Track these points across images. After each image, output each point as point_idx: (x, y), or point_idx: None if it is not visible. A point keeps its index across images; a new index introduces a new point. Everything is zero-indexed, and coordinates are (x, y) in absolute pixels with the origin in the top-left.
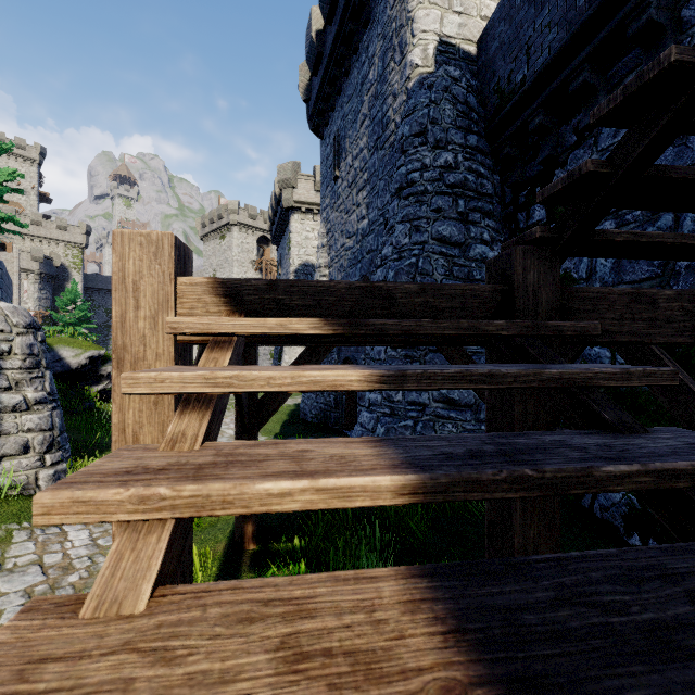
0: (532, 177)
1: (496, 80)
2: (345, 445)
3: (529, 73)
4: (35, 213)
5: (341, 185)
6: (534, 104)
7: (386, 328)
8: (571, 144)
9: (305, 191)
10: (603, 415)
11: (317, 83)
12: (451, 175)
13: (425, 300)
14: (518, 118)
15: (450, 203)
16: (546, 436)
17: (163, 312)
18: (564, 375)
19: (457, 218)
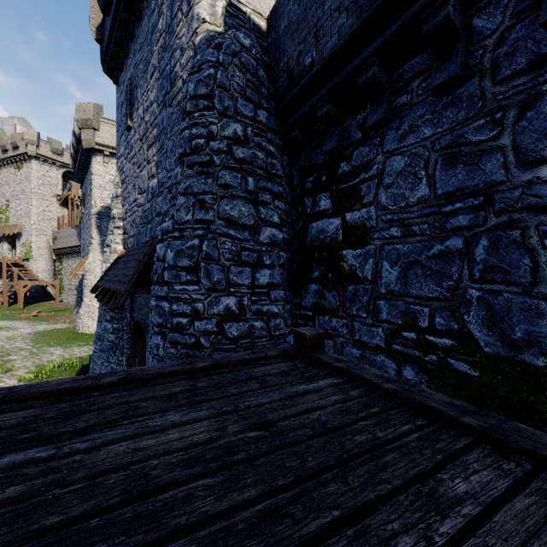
0: (318, 165)
1: (285, 60)
2: None
3: (318, 57)
4: None
5: (134, 136)
6: (323, 91)
7: None
8: (357, 140)
9: (109, 135)
10: None
11: (109, 23)
12: (240, 149)
13: None
14: (306, 103)
15: (238, 180)
16: None
17: None
18: None
19: (247, 197)
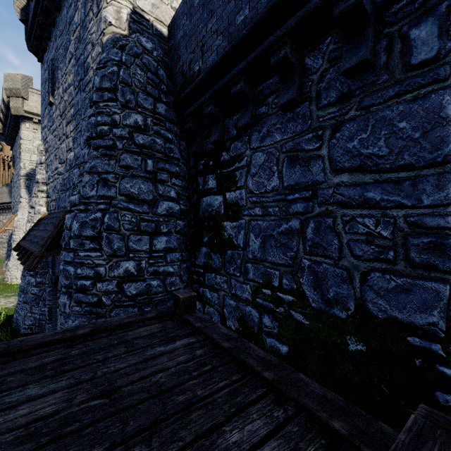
0: (207, 151)
1: (181, 64)
2: None
3: (203, 66)
4: None
5: (55, 111)
6: (207, 94)
7: None
8: (233, 136)
9: (38, 104)
10: None
11: (33, 7)
12: (140, 136)
13: None
14: (196, 101)
15: (139, 162)
16: None
17: None
18: None
19: (146, 177)
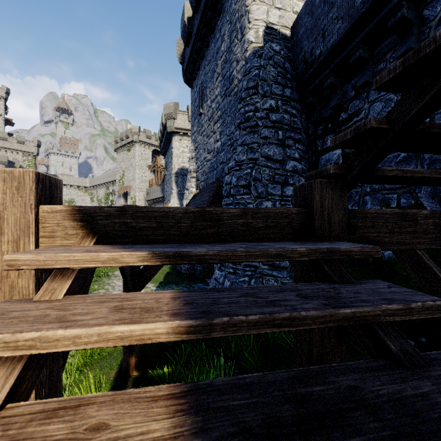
0: (326, 117)
1: (303, 53)
2: (147, 409)
3: (324, 49)
4: (2, 132)
5: (204, 118)
6: (327, 70)
7: (206, 258)
8: (351, 97)
9: (182, 121)
10: (388, 344)
11: (188, 51)
12: (273, 115)
13: (245, 221)
14: (317, 79)
15: (273, 133)
16: (341, 375)
17: (24, 236)
18: (356, 314)
19: (278, 143)
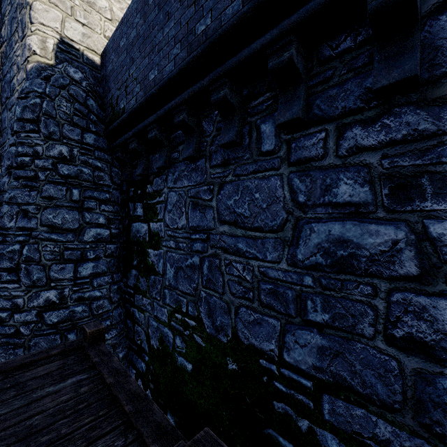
0: (136, 180)
1: (111, 96)
2: None
3: (127, 106)
4: None
5: None
6: (130, 133)
7: None
8: (155, 172)
9: None
10: None
11: None
12: (65, 166)
13: None
14: (124, 135)
15: (63, 192)
16: None
17: None
18: None
19: (71, 206)
